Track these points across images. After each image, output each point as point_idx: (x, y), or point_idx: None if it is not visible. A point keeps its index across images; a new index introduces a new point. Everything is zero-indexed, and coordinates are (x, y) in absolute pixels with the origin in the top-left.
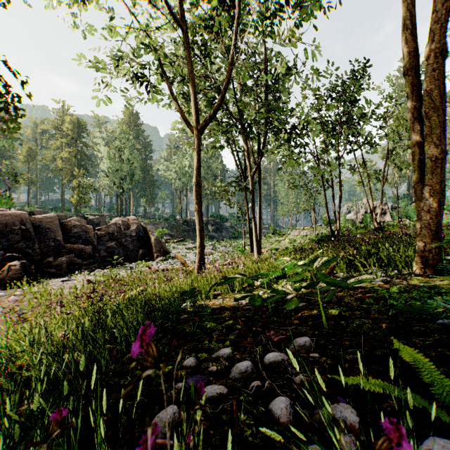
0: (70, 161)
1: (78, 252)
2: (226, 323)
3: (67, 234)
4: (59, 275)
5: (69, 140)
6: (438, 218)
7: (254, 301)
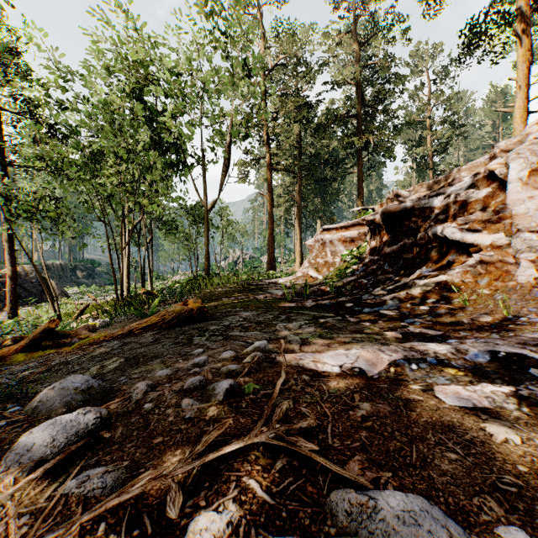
0: None
1: None
2: None
3: None
4: None
5: None
6: (208, 271)
7: None
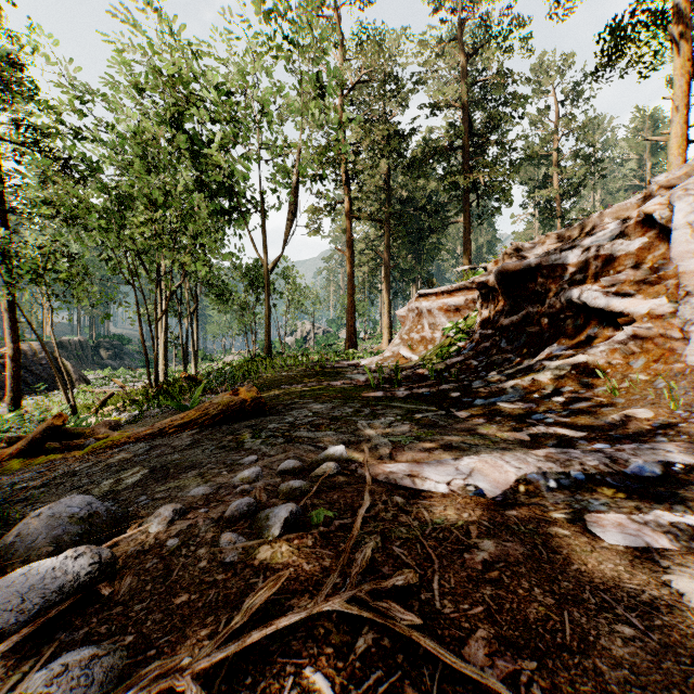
0: None
1: None
2: None
3: None
4: None
5: None
6: (269, 350)
7: None
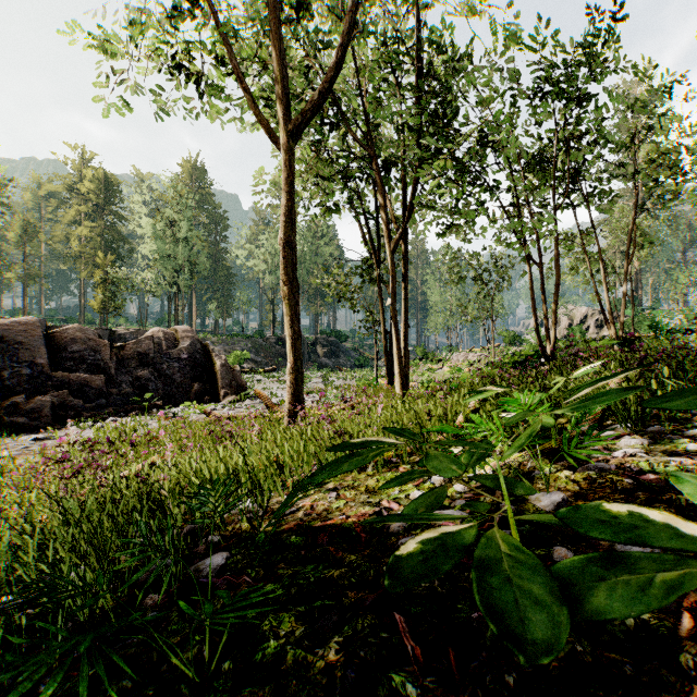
0: (93, 242)
1: (77, 386)
2: (343, 636)
3: (60, 354)
4: (35, 428)
5: (91, 208)
6: None
7: (517, 605)
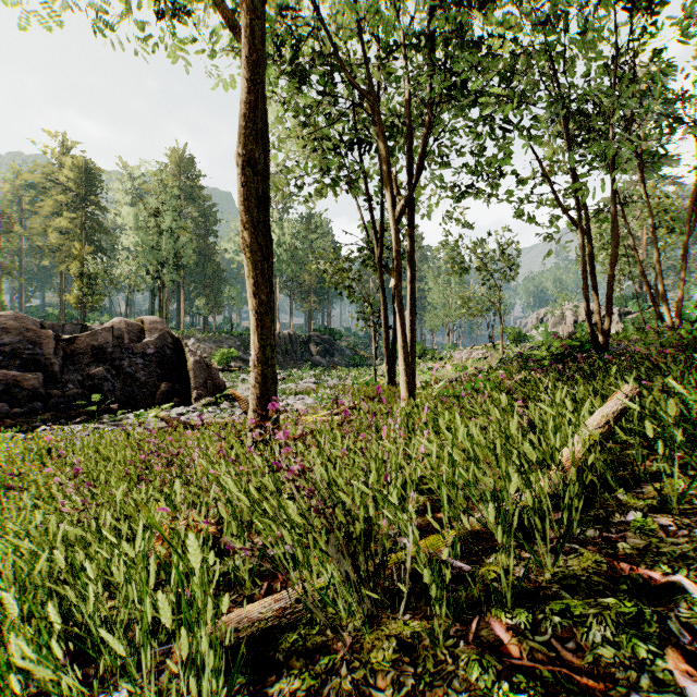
0: (73, 234)
1: (4, 386)
2: None
3: None
4: None
5: (70, 198)
6: None
7: None
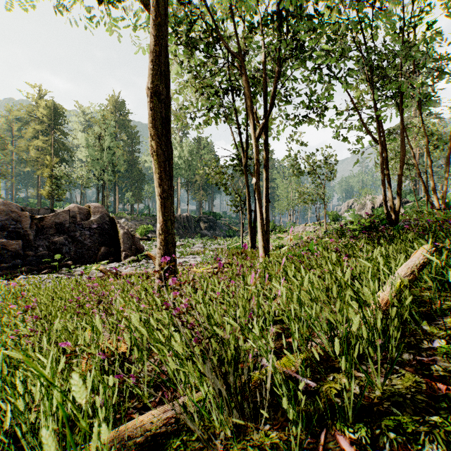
0: (46, 151)
1: None
2: None
3: None
4: None
5: (44, 127)
6: None
7: None
